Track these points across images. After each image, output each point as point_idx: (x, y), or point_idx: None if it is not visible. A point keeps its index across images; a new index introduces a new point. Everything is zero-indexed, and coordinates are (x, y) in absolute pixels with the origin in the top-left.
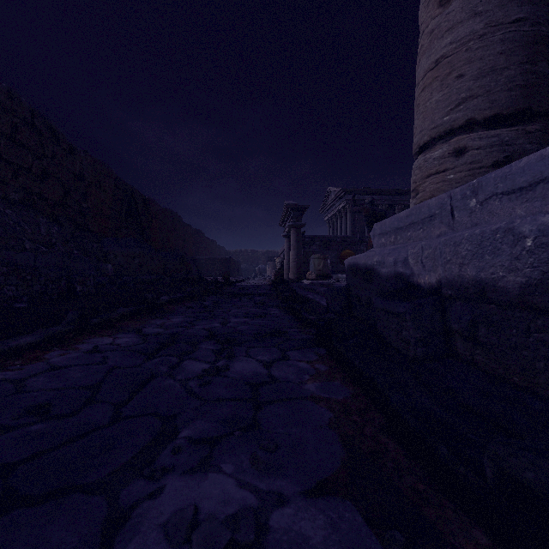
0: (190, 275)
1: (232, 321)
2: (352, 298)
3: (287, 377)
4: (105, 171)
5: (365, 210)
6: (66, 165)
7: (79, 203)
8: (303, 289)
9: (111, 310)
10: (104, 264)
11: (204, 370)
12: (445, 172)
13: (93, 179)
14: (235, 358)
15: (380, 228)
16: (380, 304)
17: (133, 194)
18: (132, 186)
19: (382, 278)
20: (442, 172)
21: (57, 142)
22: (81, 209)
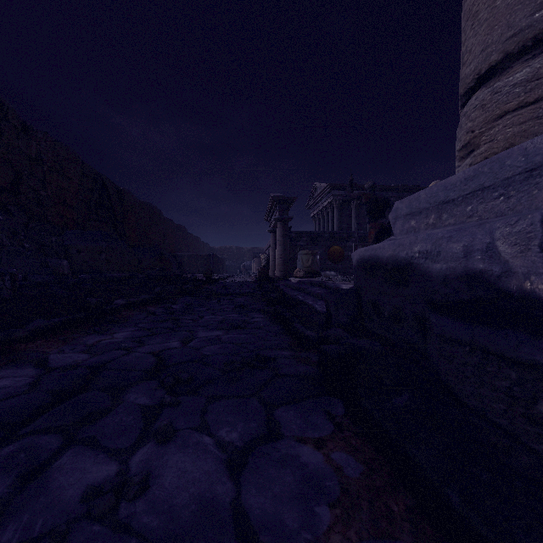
0: (165, 273)
1: (199, 336)
2: (367, 305)
3: (279, 518)
4: (69, 156)
5: (366, 196)
6: (18, 145)
7: (35, 190)
8: (290, 288)
9: (26, 322)
10: (58, 260)
11: (86, 495)
12: (539, 103)
13: (53, 164)
14: (175, 436)
15: (408, 206)
16: (456, 330)
17: (105, 184)
18: (104, 175)
19: (430, 279)
20: (531, 104)
21: (4, 118)
22: (37, 197)
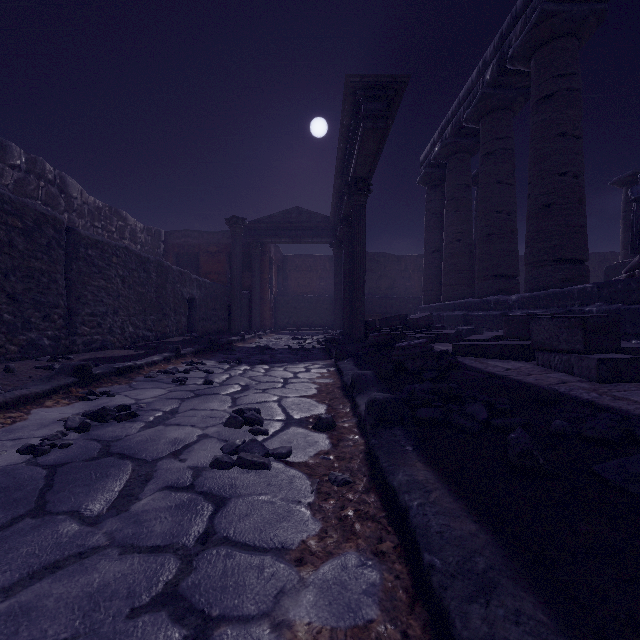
0: None
1: None
2: None
3: None
4: None
5: None
6: None
7: None
8: None
9: None
10: None
11: None
12: None
13: None
14: None
15: None
16: None
17: None
18: None
19: None
20: None
21: None
22: None
